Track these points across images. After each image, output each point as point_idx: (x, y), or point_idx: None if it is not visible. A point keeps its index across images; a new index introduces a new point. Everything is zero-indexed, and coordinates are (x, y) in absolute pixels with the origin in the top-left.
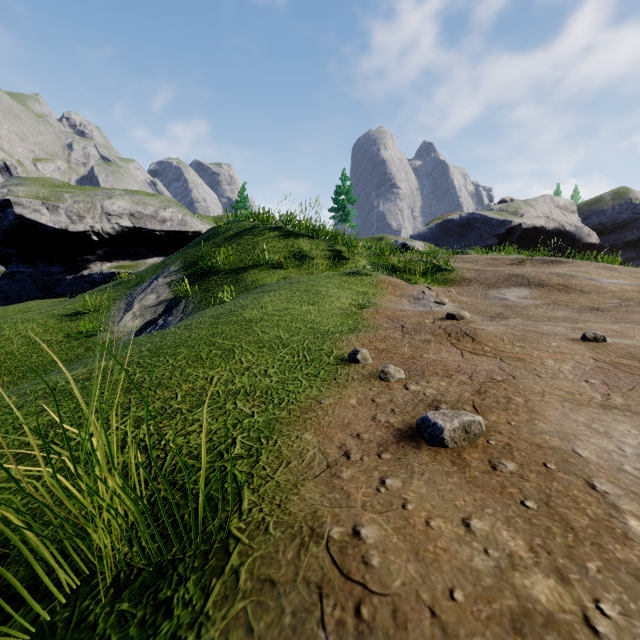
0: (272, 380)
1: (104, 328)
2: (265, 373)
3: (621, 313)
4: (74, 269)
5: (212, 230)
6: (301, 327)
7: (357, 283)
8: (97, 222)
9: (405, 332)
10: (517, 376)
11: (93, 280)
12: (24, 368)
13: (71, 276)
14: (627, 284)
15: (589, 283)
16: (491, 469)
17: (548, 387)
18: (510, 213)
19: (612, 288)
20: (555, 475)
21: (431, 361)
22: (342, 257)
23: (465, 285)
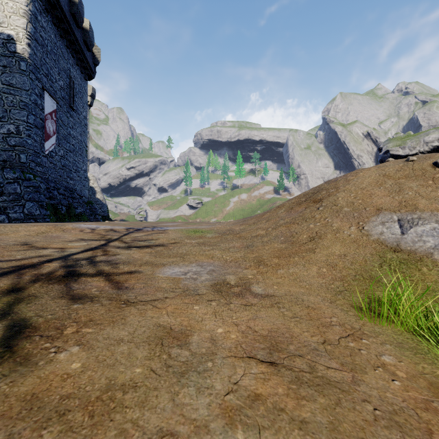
0: None
1: None
2: None
3: None
4: None
5: None
6: None
7: None
8: (421, 148)
9: None
10: None
11: None
12: None
13: None
14: None
15: None
16: None
17: None
18: None
19: None
20: None
21: None
22: None
23: None
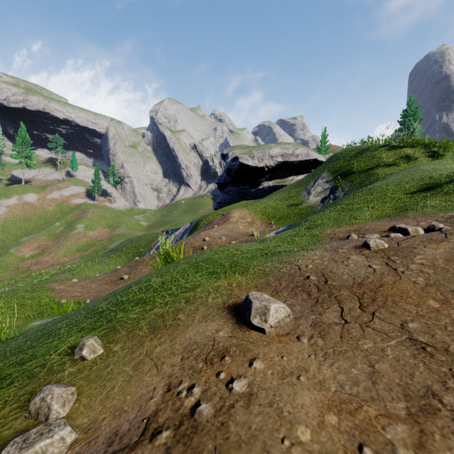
0: None
1: (302, 202)
2: None
3: None
4: (255, 186)
5: (338, 154)
6: None
7: None
8: (267, 161)
9: None
10: None
11: (264, 190)
12: (278, 217)
13: (254, 189)
14: None
15: None
16: None
17: None
18: None
19: None
20: None
21: None
22: (439, 154)
23: None
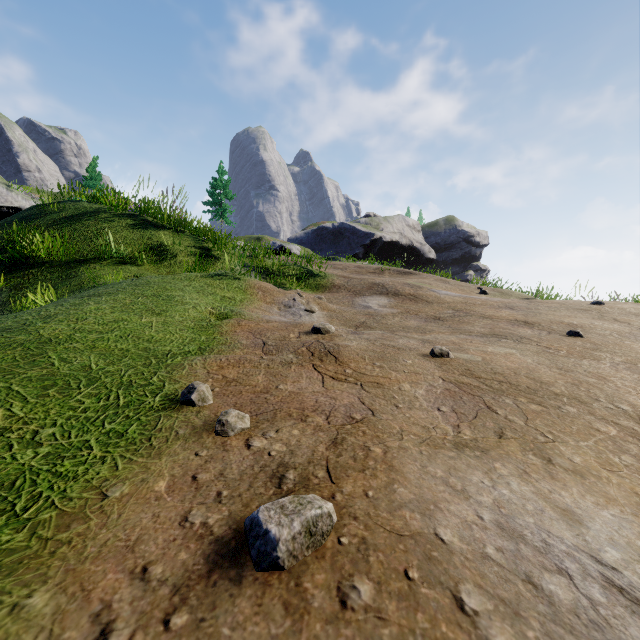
0: (38, 453)
1: None
2: (32, 438)
3: (456, 323)
4: None
5: (35, 208)
6: (130, 348)
7: (223, 287)
8: None
9: (266, 351)
10: (376, 410)
11: None
12: None
13: None
14: (457, 296)
15: (432, 294)
16: (340, 608)
17: (406, 423)
18: (373, 227)
19: (448, 299)
20: (419, 594)
21: (287, 395)
22: (211, 256)
23: (335, 291)
